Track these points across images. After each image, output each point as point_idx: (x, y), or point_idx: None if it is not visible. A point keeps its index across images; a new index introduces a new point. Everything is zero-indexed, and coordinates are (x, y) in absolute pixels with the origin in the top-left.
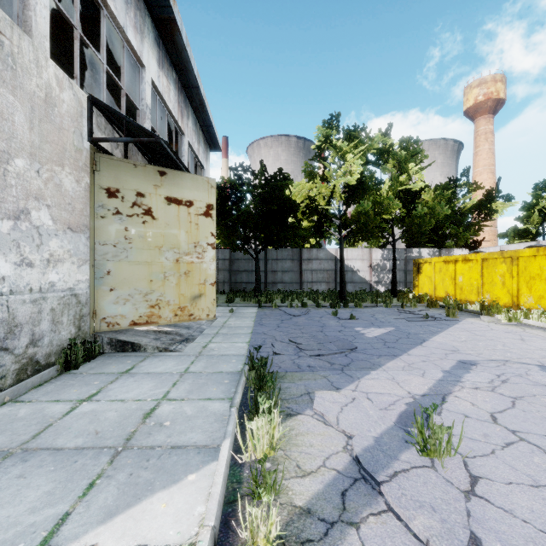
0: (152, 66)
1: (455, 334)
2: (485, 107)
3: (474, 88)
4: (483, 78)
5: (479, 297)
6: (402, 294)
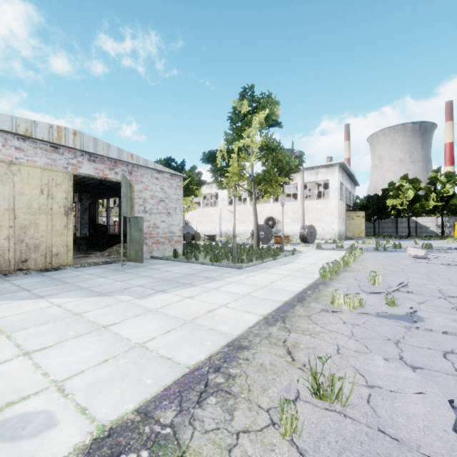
0: (348, 186)
1: (421, 241)
2: None
3: None
4: None
5: None
6: (439, 236)
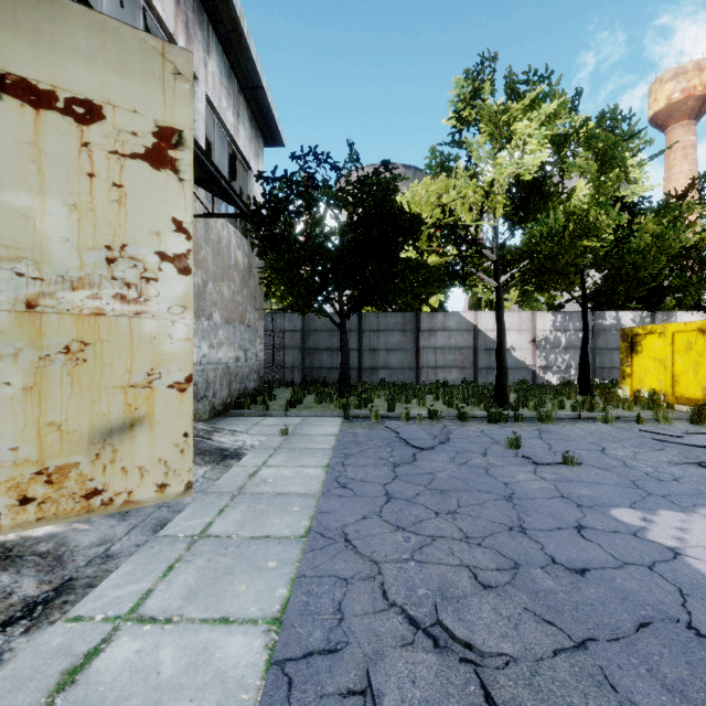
0: None
1: None
2: (683, 108)
3: (667, 82)
4: (680, 66)
5: None
6: (611, 392)
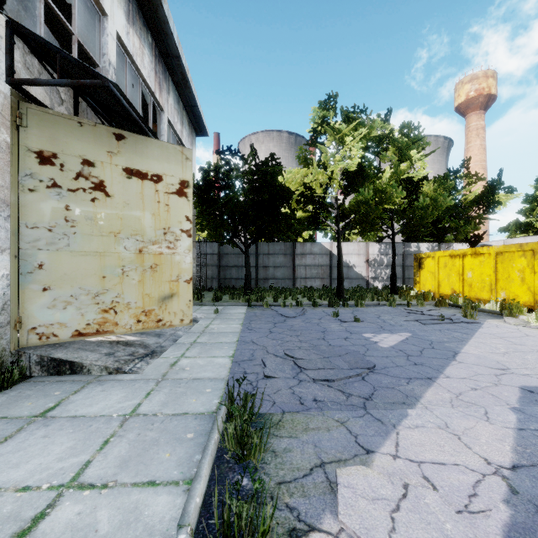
0: (117, 18)
1: (488, 343)
2: (476, 102)
3: (466, 84)
4: (474, 73)
5: (492, 294)
6: (404, 291)
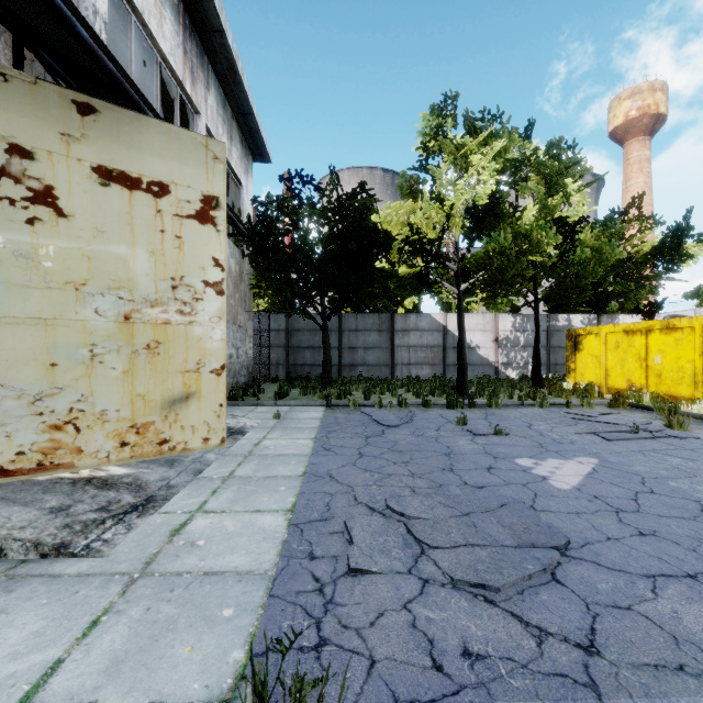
0: None
1: None
2: (639, 125)
3: (625, 100)
4: (636, 86)
5: (697, 390)
6: (555, 384)
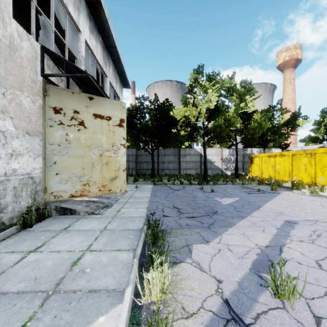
0: (85, 32)
1: (279, 202)
2: (289, 63)
3: (283, 52)
4: (288, 46)
5: (290, 178)
6: (242, 176)
